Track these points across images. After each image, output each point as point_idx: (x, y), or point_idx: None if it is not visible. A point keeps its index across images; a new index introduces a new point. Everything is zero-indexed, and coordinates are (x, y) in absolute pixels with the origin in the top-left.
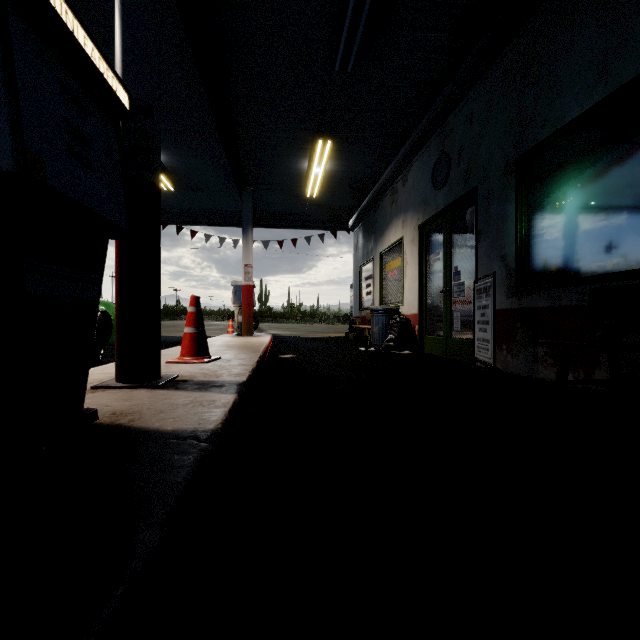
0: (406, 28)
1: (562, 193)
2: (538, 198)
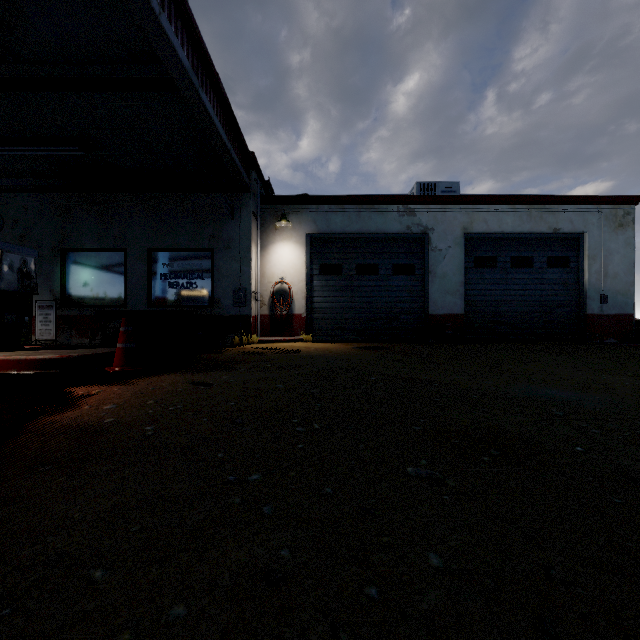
0: (0, 158)
1: (83, 272)
2: (72, 270)
